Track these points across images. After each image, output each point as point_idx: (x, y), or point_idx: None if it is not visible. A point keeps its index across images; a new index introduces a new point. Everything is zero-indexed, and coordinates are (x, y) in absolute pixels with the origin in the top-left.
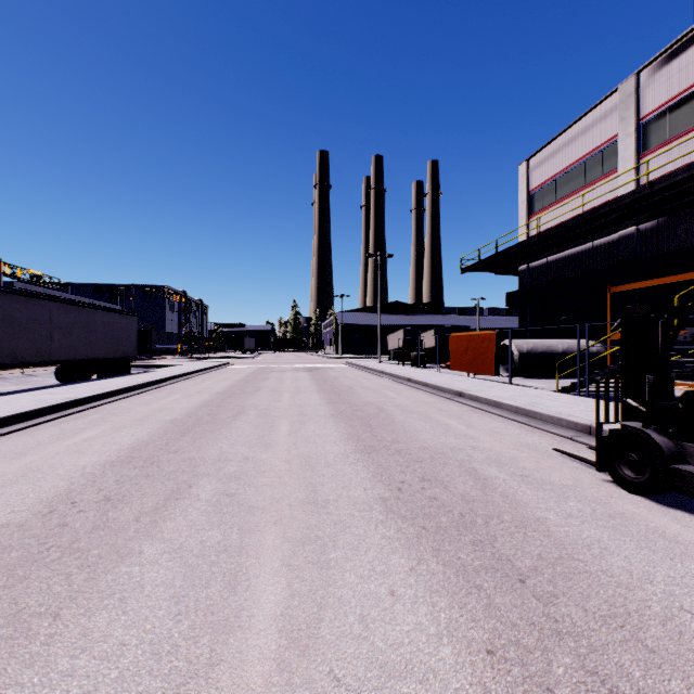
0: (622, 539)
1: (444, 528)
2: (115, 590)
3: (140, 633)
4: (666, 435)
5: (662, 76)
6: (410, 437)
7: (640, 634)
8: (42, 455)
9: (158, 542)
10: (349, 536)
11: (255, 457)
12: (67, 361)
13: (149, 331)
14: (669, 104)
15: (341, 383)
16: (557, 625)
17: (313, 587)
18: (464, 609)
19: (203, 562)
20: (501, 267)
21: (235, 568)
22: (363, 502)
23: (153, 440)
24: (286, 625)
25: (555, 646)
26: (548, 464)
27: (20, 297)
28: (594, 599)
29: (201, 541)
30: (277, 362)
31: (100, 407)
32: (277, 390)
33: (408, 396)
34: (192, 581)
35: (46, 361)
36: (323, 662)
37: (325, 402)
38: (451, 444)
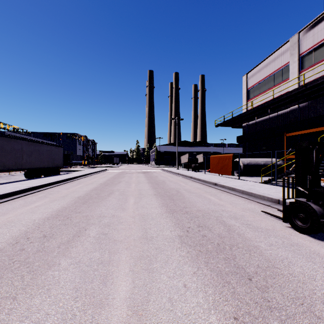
0: (298, 257)
1: (210, 251)
2: (45, 284)
3: (56, 308)
4: (318, 205)
5: (310, 34)
6: (192, 205)
7: (312, 308)
8: (15, 214)
9: (68, 258)
10: (163, 255)
11: (117, 215)
12: (30, 168)
13: (69, 154)
14: (314, 47)
15: (159, 179)
16: (269, 303)
17: (145, 282)
18: (221, 295)
19: (90, 269)
20: (234, 124)
21: (106, 272)
22: (170, 238)
23: (69, 207)
24: (131, 303)
25: (269, 315)
26: (259, 218)
27: (7, 138)
28: (287, 289)
29: (89, 258)
30: (129, 169)
31: (44, 190)
32: (128, 182)
33: (190, 185)
34: (84, 279)
35: (19, 168)
36: (150, 323)
37: (151, 188)
38: (212, 208)
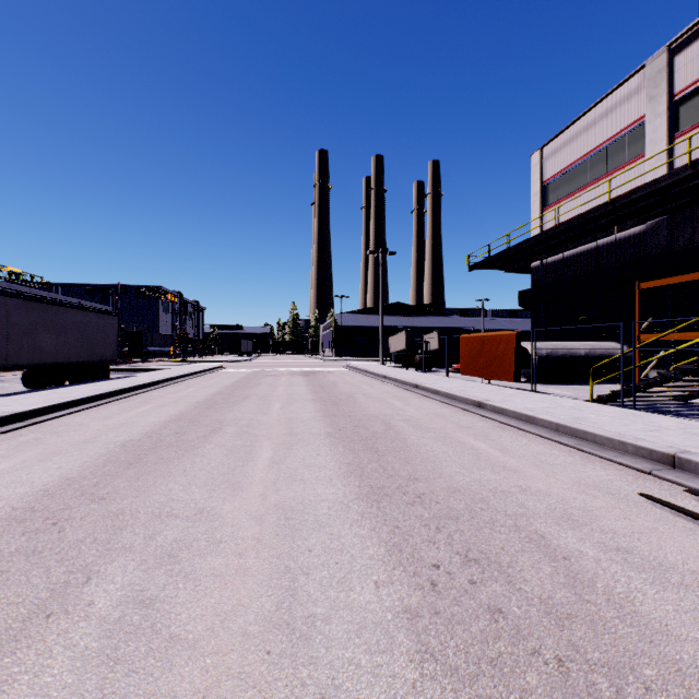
0: None
1: None
2: None
3: None
4: None
5: (697, 47)
6: (431, 470)
7: None
8: None
9: None
10: None
11: (213, 509)
12: (29, 365)
13: (140, 333)
14: None
15: (340, 390)
16: None
17: None
18: None
19: None
20: (511, 264)
21: None
22: (376, 624)
23: (81, 477)
24: None
25: None
26: (645, 523)
27: None
28: None
29: None
30: (273, 366)
31: (46, 422)
32: (266, 399)
33: (418, 406)
34: None
35: (1, 366)
36: None
37: (321, 415)
38: (490, 482)
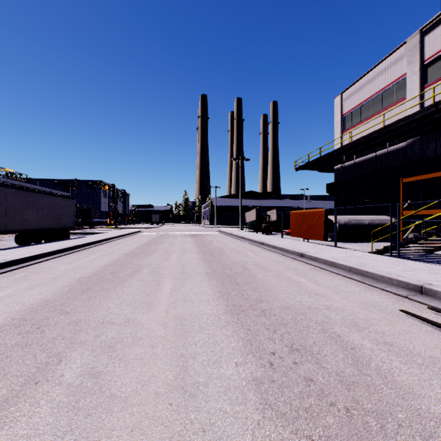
0: None
1: (335, 440)
2: None
3: None
4: None
5: (439, 31)
6: (271, 295)
7: None
8: None
9: None
10: None
11: (136, 319)
12: (20, 230)
13: (88, 210)
14: None
15: (214, 245)
16: None
17: None
18: None
19: None
20: (322, 166)
21: None
22: (236, 387)
23: (54, 299)
24: None
25: None
26: (402, 328)
27: None
28: None
29: None
30: (172, 230)
31: (31, 266)
32: (168, 252)
33: (263, 256)
34: None
35: (2, 230)
36: None
37: (202, 262)
38: (307, 302)
